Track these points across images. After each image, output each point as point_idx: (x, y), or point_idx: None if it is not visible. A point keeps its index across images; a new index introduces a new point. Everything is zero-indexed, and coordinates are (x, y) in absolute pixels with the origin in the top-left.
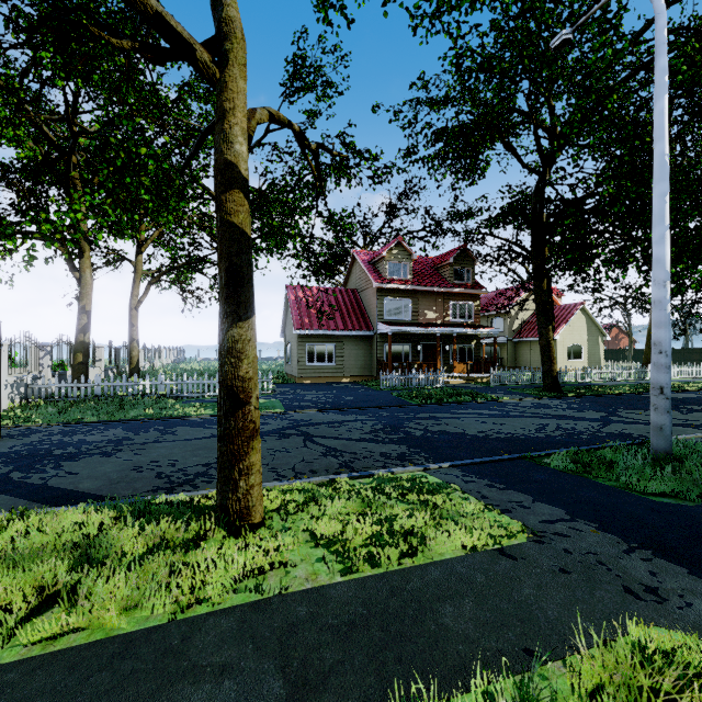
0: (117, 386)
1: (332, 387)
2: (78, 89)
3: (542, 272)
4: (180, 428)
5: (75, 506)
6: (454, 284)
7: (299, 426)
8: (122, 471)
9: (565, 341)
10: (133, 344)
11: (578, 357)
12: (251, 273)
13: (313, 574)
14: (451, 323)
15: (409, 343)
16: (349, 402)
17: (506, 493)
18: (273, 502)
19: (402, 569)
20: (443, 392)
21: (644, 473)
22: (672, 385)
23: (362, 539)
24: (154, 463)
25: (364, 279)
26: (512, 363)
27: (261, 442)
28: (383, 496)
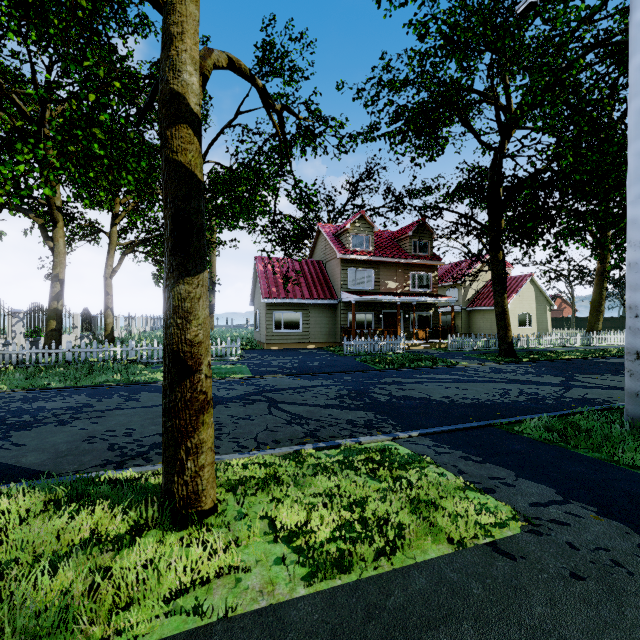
0: (88, 352)
1: (299, 353)
2: (51, 63)
3: (498, 243)
4: (145, 394)
5: (9, 485)
6: (413, 256)
7: (265, 391)
8: (73, 441)
9: (515, 310)
10: (107, 312)
11: (527, 324)
12: (202, 222)
13: (269, 583)
14: (410, 292)
15: (371, 311)
16: (314, 367)
17: (484, 467)
18: (230, 480)
19: (378, 576)
20: (405, 357)
21: (627, 443)
22: (618, 350)
23: (329, 530)
24: (109, 432)
25: (329, 250)
26: (466, 330)
27: (225, 409)
28: (351, 471)
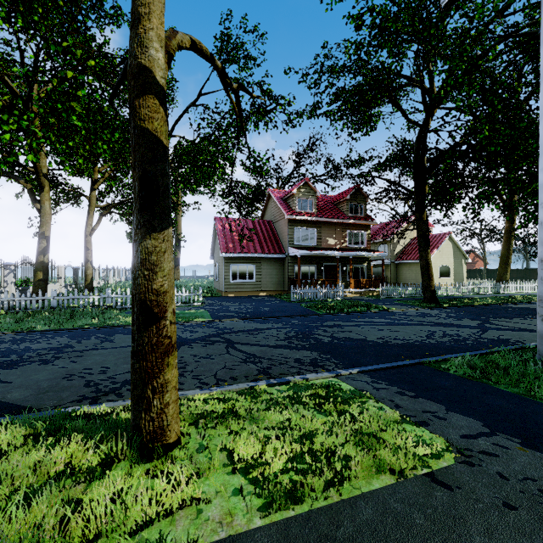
0: (70, 299)
1: (252, 300)
2: (38, 50)
3: (422, 206)
4: (118, 336)
5: None
6: (350, 216)
7: (223, 333)
8: (54, 379)
9: (436, 263)
10: (87, 265)
11: (446, 275)
12: (167, 183)
13: (228, 514)
14: (347, 247)
15: (314, 264)
16: (266, 312)
17: (418, 401)
18: (192, 415)
19: (328, 506)
20: (343, 303)
21: (541, 379)
22: (524, 297)
23: (282, 462)
24: (86, 370)
25: (278, 212)
26: (394, 280)
27: (188, 349)
28: (300, 405)
